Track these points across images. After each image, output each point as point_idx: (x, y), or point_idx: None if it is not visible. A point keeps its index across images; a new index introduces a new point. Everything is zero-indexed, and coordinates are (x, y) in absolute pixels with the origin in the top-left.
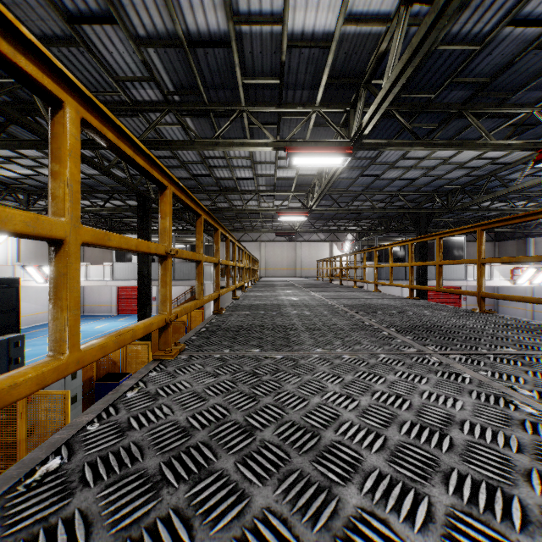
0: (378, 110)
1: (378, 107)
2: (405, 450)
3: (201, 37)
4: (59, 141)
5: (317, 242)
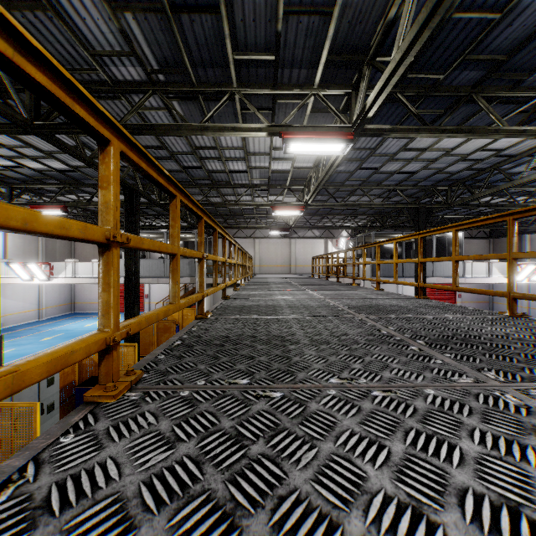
0: (385, 87)
1: (386, 83)
2: None
3: (185, 1)
4: None
5: (311, 239)
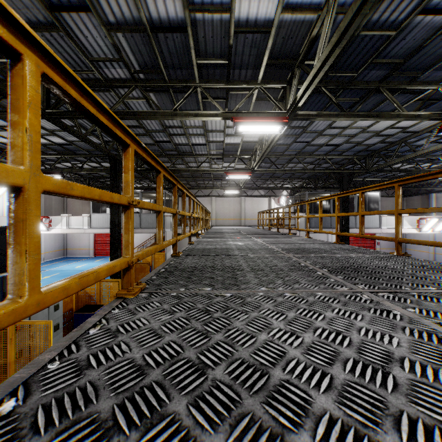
0: (310, 85)
1: (311, 83)
2: (352, 390)
3: (161, 24)
4: (19, 92)
5: (258, 197)
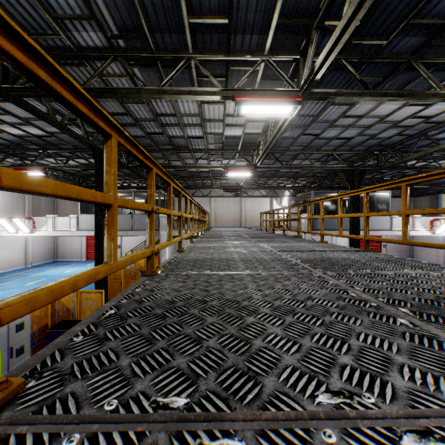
0: (335, 46)
1: (337, 41)
2: None
3: None
4: None
5: (259, 198)
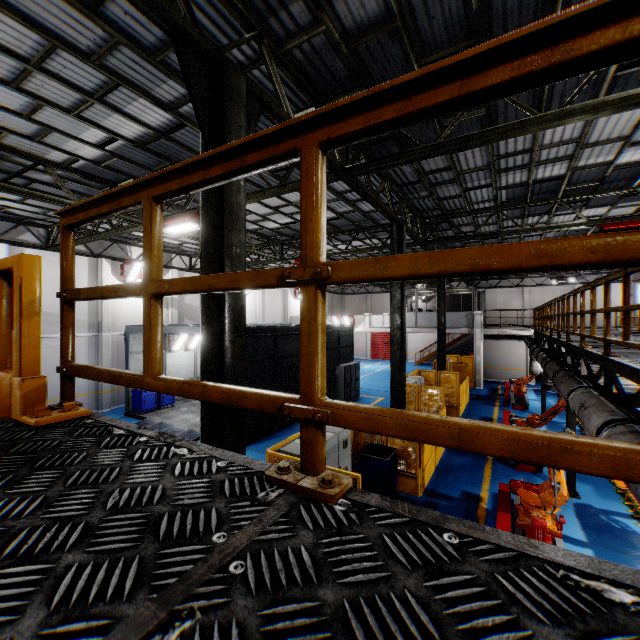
0: None
1: None
2: None
3: (542, 179)
4: (594, 294)
5: None
